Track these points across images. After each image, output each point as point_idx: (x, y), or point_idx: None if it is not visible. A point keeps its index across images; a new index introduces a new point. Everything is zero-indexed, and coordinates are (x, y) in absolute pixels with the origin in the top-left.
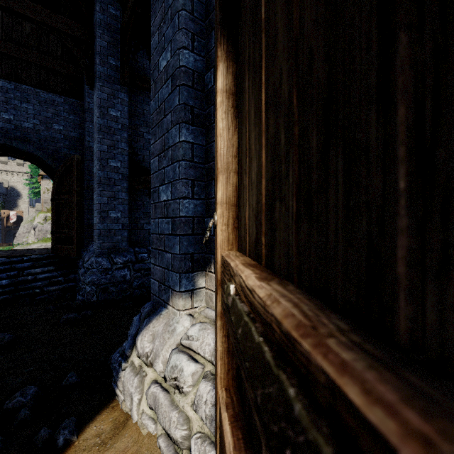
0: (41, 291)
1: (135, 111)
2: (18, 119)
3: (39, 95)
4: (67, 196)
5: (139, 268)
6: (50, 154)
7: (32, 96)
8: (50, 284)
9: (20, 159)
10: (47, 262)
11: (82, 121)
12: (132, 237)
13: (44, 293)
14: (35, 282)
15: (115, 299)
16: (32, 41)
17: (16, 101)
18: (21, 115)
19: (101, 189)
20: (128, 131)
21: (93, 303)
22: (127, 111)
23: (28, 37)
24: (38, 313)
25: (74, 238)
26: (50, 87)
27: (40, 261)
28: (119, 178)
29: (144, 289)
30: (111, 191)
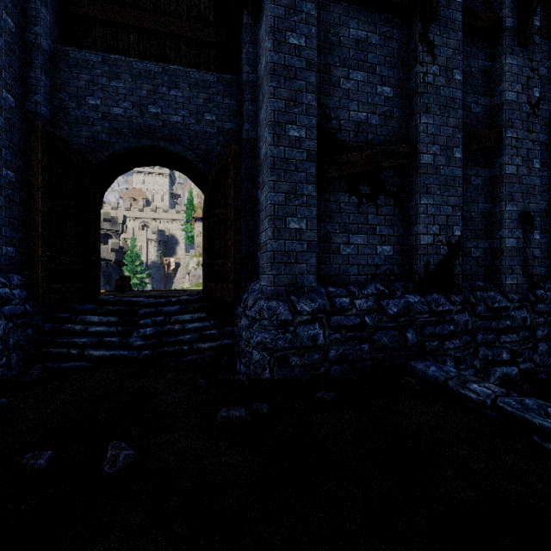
0: (190, 348)
1: (326, 41)
2: (165, 112)
3: (188, 76)
4: (221, 211)
5: (338, 324)
6: (201, 157)
7: (181, 78)
8: (201, 339)
9: (168, 167)
10: (197, 306)
11: (239, 106)
12: (320, 268)
13: (193, 352)
14: (182, 334)
15: (300, 378)
16: (181, 8)
17: (164, 88)
18: (169, 107)
19: (274, 177)
20: (316, 72)
21: (264, 382)
22: (315, 34)
23: (176, 4)
24: (183, 390)
25: (230, 272)
26: (201, 66)
27: (190, 304)
28: (303, 158)
29: (347, 365)
30: (289, 181)
